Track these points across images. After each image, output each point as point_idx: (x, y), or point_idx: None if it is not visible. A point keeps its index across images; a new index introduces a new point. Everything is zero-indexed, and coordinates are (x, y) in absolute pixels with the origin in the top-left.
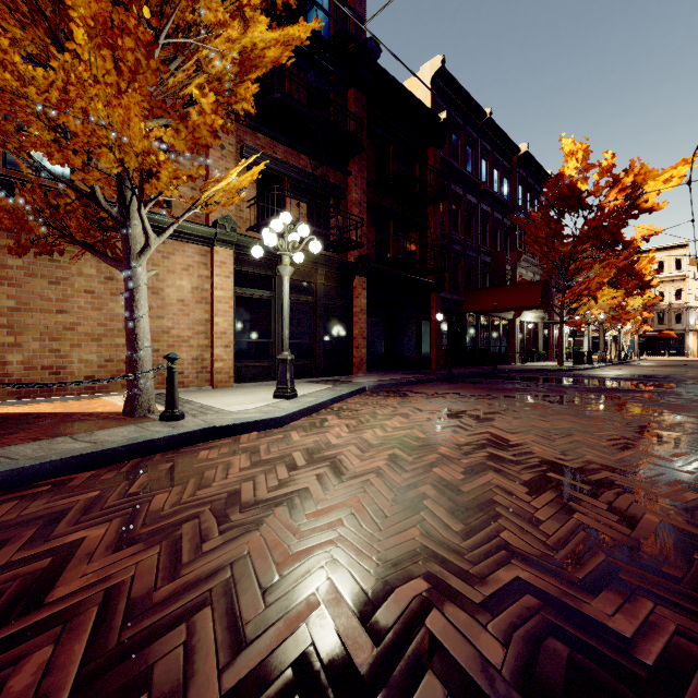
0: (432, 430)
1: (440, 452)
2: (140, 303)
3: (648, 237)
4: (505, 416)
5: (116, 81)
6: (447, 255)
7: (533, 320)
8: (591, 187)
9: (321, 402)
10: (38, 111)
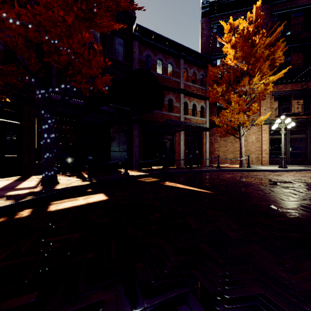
0: None
1: None
2: (242, 145)
3: None
4: None
5: (238, 108)
6: None
7: None
8: None
9: (293, 169)
10: (228, 119)
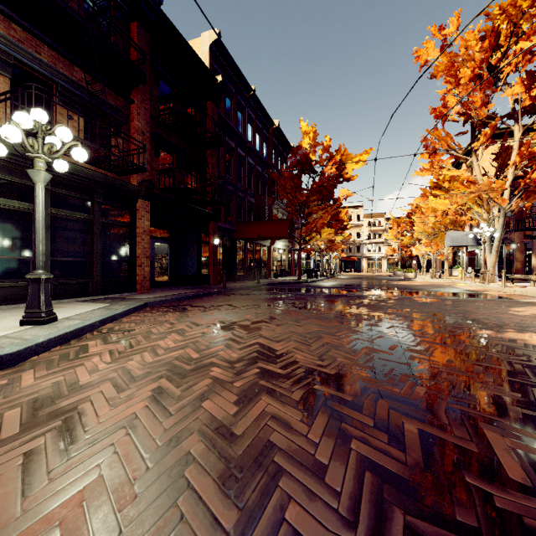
0: (206, 346)
1: (212, 375)
2: None
3: (346, 197)
4: (269, 323)
5: None
6: (223, 191)
7: (282, 247)
8: (318, 158)
9: (85, 326)
10: None
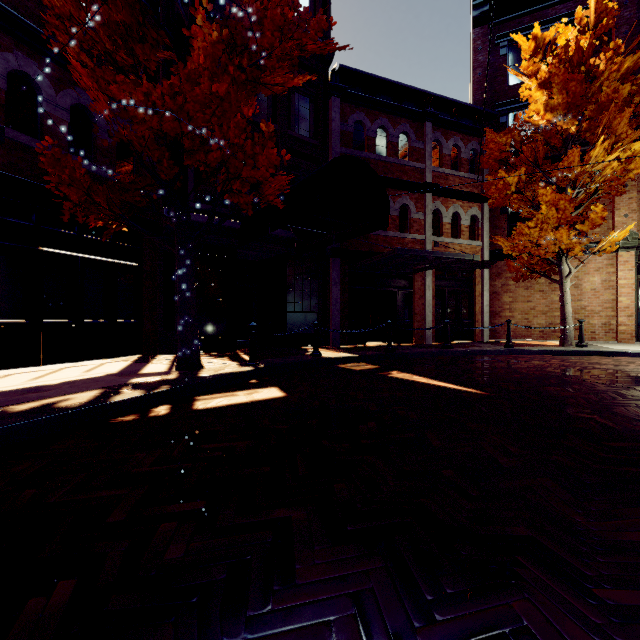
0: None
1: None
2: (566, 298)
3: None
4: None
5: (556, 216)
6: None
7: None
8: None
9: None
10: (531, 242)
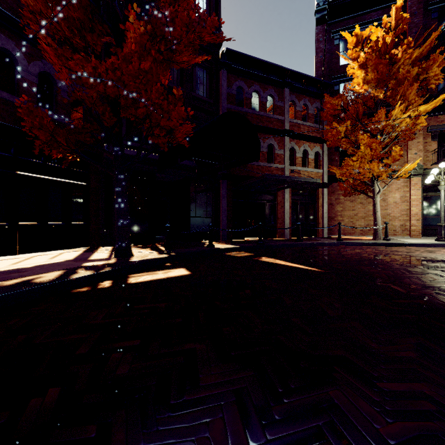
0: None
1: None
2: (377, 208)
3: None
4: None
5: (370, 153)
6: None
7: None
8: None
9: None
10: (354, 170)
